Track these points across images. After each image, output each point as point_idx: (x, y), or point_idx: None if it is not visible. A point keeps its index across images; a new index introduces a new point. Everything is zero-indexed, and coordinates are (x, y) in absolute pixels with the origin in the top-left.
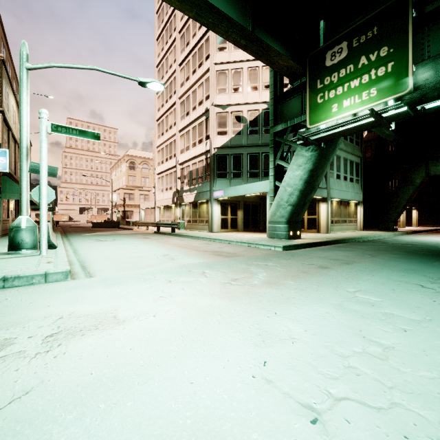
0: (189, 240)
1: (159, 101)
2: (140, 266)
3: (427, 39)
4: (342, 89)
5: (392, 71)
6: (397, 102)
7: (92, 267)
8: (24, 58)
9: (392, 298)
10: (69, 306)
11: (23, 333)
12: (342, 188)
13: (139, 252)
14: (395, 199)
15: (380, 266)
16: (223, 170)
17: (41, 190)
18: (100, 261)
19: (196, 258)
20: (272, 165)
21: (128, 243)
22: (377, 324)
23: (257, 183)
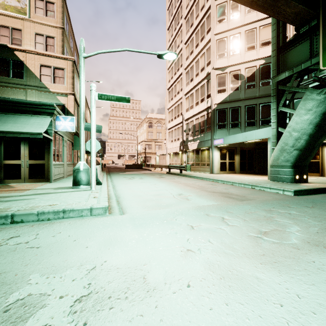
0: (195, 180)
1: (170, 74)
2: (161, 205)
3: None
4: None
5: None
6: None
7: (124, 203)
8: (82, 50)
9: None
10: (102, 250)
11: (57, 288)
12: None
13: (158, 190)
14: None
15: None
16: (222, 122)
17: (91, 142)
18: (129, 197)
19: (208, 199)
20: (274, 112)
21: (149, 181)
22: None
23: (257, 130)
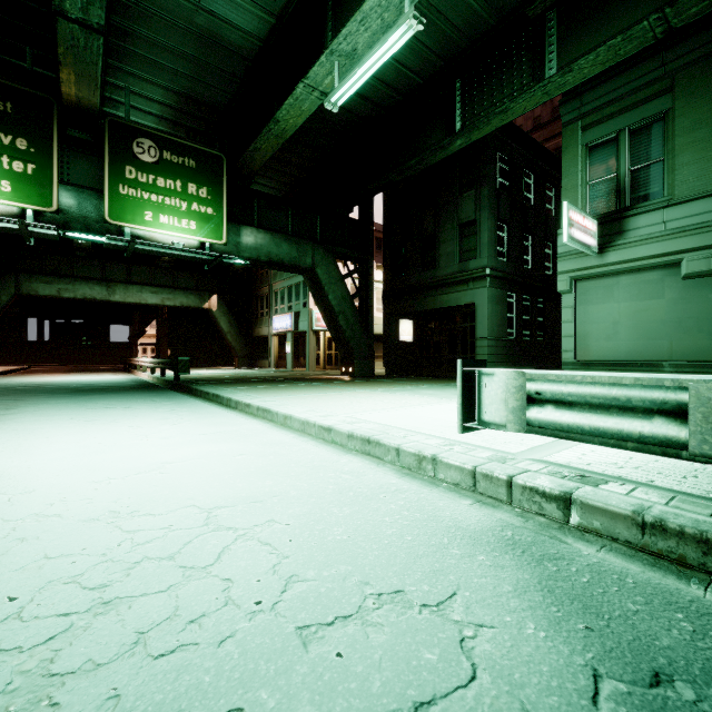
0: None
1: None
2: None
3: (67, 160)
4: None
5: (34, 176)
6: (37, 213)
7: None
8: None
9: (103, 415)
10: None
11: None
12: None
13: None
14: None
15: (49, 405)
16: None
17: None
18: None
19: None
20: None
21: None
22: (119, 423)
23: None
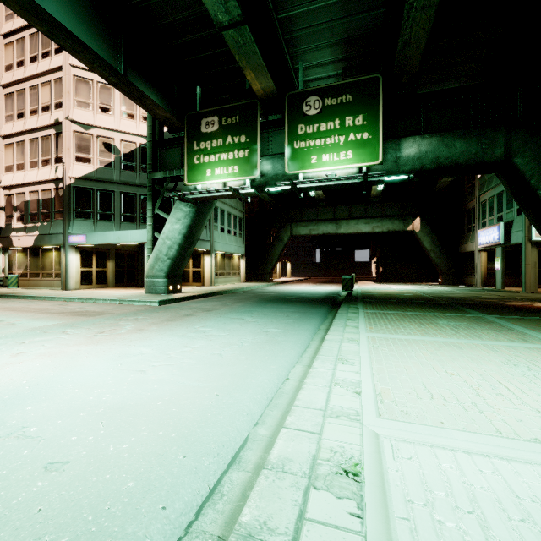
0: (29, 302)
1: None
2: None
3: (271, 139)
4: (215, 158)
5: (248, 157)
6: (252, 181)
7: None
8: None
9: (219, 327)
10: None
11: None
12: (226, 241)
13: None
14: (271, 253)
15: (231, 310)
16: (85, 209)
17: None
18: None
19: (49, 320)
20: (150, 214)
21: None
22: (198, 340)
23: (133, 231)
